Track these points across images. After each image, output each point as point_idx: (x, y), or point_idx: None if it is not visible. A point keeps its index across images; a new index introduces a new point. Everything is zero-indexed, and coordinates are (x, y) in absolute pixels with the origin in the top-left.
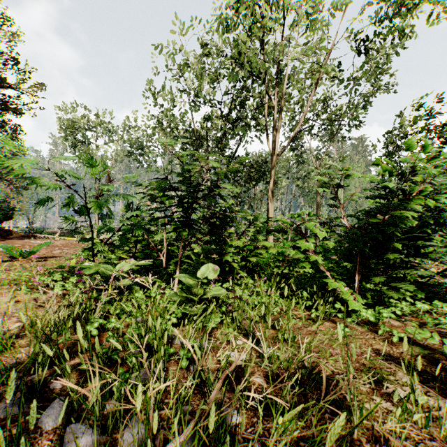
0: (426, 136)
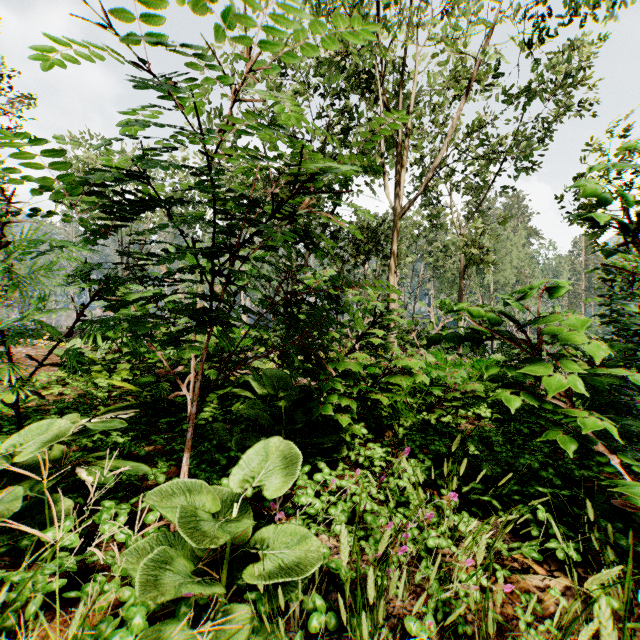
0: None
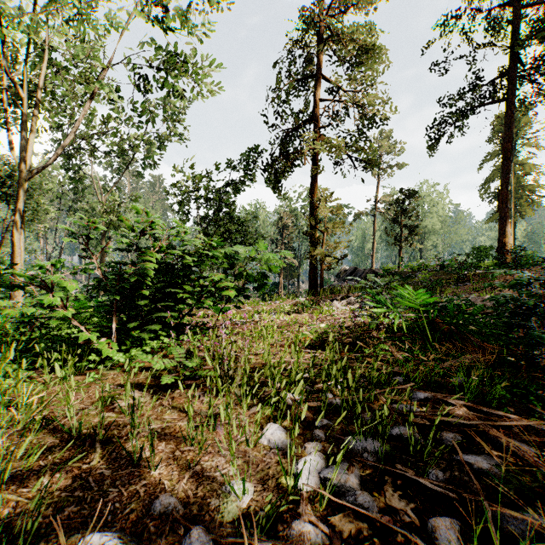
0: (204, 195)
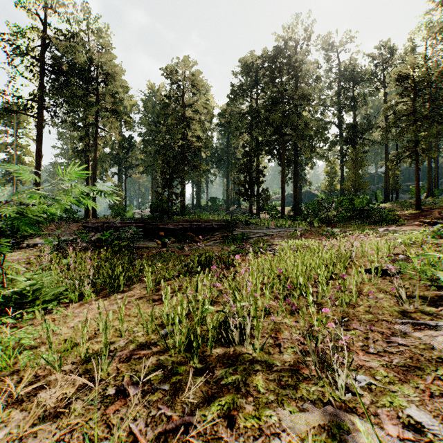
0: None
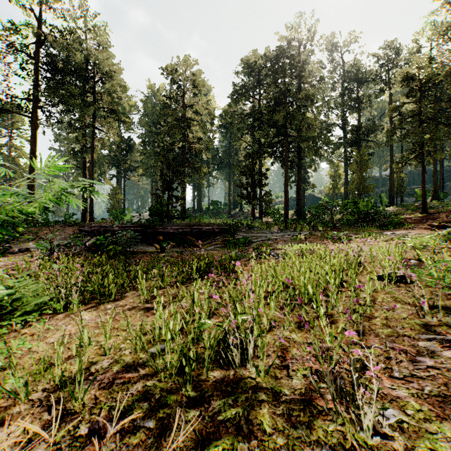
0: None
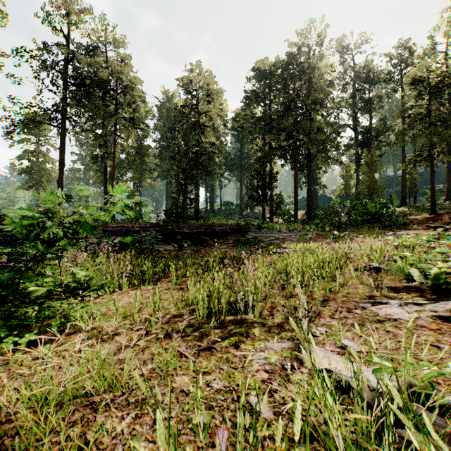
0: None
